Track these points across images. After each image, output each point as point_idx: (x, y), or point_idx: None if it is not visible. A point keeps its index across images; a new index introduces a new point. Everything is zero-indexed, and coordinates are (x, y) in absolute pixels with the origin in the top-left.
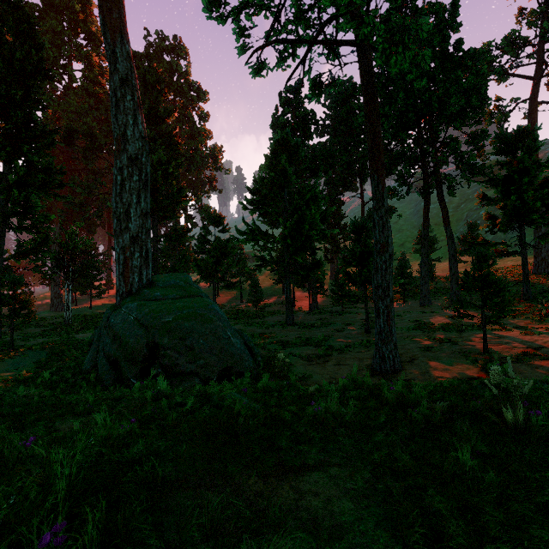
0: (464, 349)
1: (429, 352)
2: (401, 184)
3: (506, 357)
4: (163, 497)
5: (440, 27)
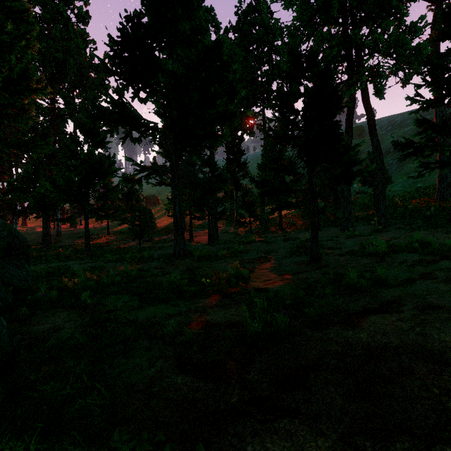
0: None
1: None
2: None
3: None
4: None
5: None
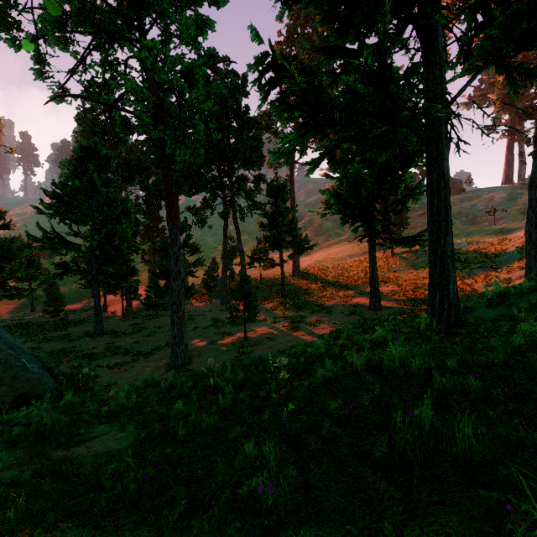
0: (235, 339)
1: (213, 345)
2: (207, 206)
3: (255, 341)
4: None
5: (234, 91)
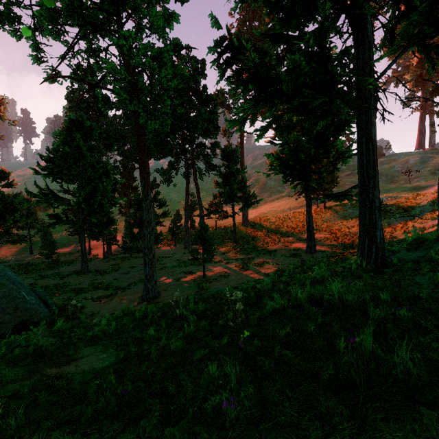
0: (196, 277)
1: (178, 282)
2: (172, 168)
3: (212, 279)
4: (1, 389)
5: (195, 73)
